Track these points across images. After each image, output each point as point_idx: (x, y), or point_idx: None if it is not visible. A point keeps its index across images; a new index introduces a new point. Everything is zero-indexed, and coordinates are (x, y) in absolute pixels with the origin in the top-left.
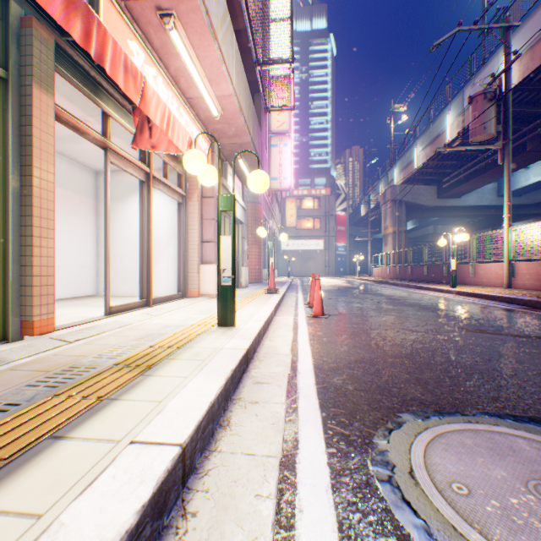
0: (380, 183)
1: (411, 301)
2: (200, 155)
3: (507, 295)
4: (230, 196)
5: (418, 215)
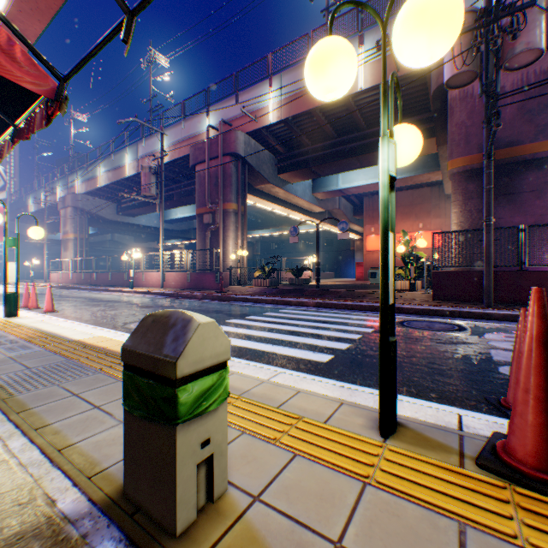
0: (60, 184)
1: (108, 299)
2: (2, 216)
3: (162, 291)
4: (17, 239)
5: (102, 226)
